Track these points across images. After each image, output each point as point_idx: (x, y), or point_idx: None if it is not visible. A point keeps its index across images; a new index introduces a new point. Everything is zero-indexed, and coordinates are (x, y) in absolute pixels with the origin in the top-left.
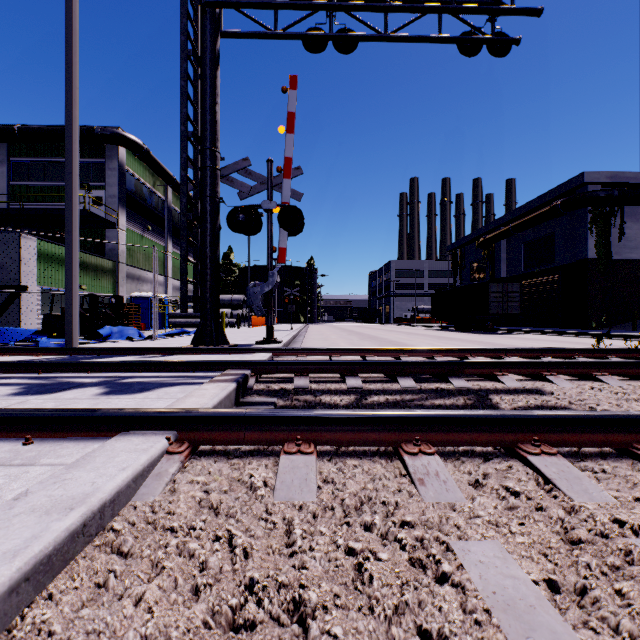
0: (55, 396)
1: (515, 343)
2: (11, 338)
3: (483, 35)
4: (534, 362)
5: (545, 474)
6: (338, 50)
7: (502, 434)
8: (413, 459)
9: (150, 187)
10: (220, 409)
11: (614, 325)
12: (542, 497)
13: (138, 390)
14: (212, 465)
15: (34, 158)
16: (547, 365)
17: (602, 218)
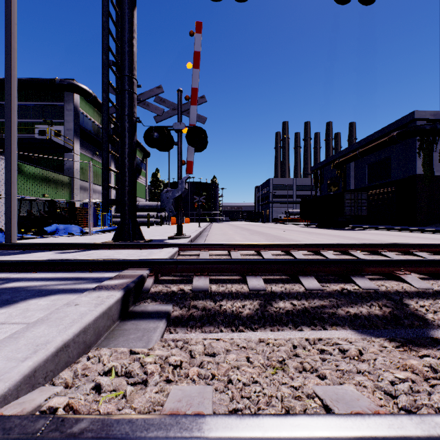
0: None
1: (370, 237)
2: None
3: None
4: (433, 260)
5: None
6: None
7: None
8: None
9: (98, 124)
10: None
11: (436, 223)
12: None
13: None
14: None
15: None
16: None
17: (427, 145)
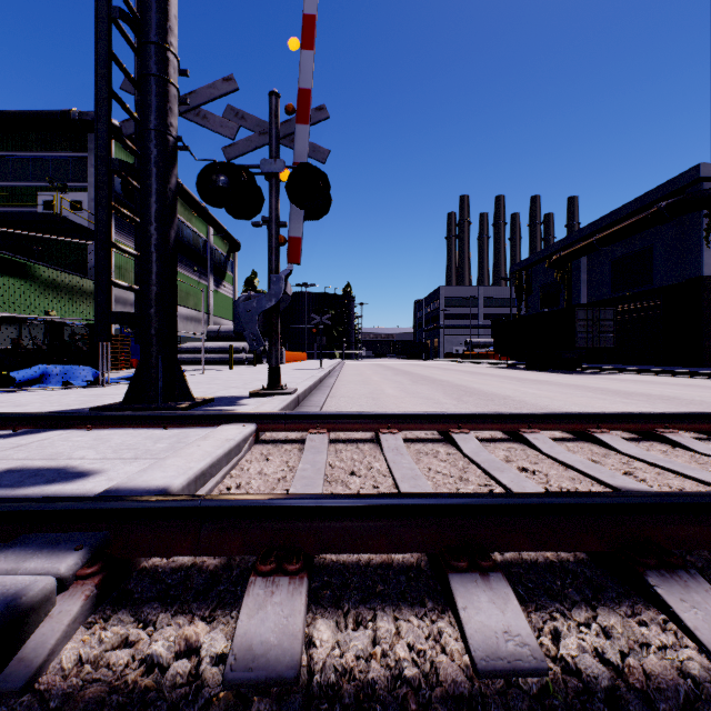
0: None
1: (640, 389)
2: None
3: None
4: None
5: None
6: None
7: None
8: None
9: None
10: None
11: None
12: None
13: None
14: None
15: None
16: None
17: None
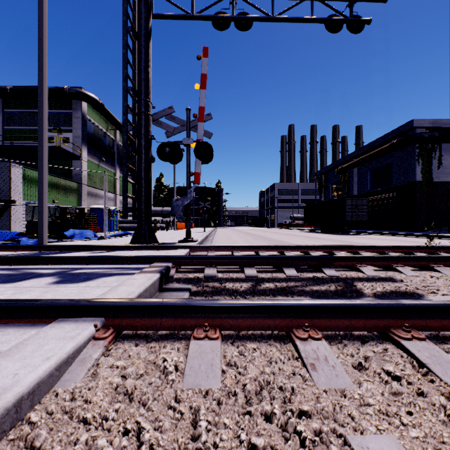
0: (16, 285)
1: (365, 241)
2: (0, 238)
3: (344, 17)
4: (386, 257)
5: (419, 358)
6: (238, 28)
7: (376, 320)
8: (304, 344)
9: (104, 130)
10: (141, 299)
11: (434, 228)
12: (422, 382)
13: (83, 279)
14: (132, 349)
15: (21, 110)
16: (396, 259)
17: (426, 152)
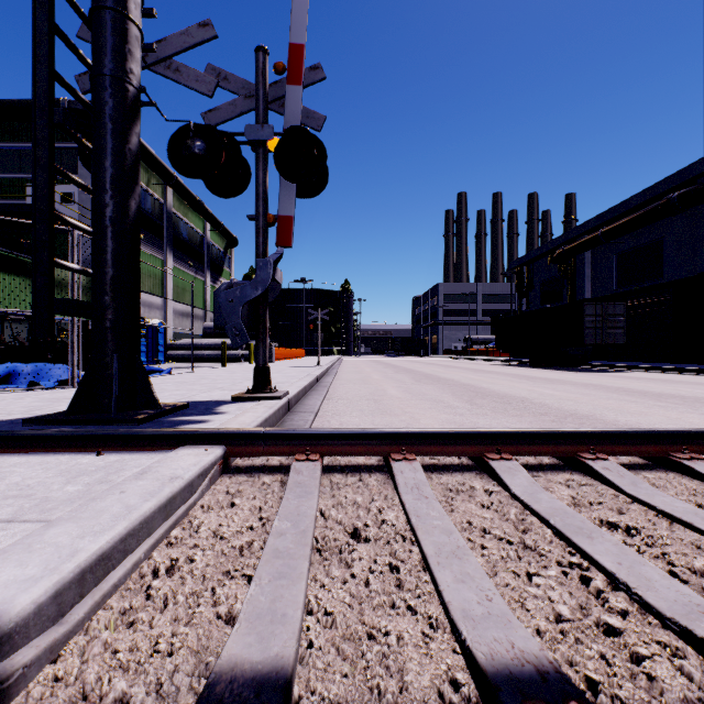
0: None
1: (666, 389)
2: None
3: None
4: None
5: None
6: None
7: None
8: None
9: (142, 185)
10: None
11: None
12: None
13: None
14: None
15: None
16: None
17: None
